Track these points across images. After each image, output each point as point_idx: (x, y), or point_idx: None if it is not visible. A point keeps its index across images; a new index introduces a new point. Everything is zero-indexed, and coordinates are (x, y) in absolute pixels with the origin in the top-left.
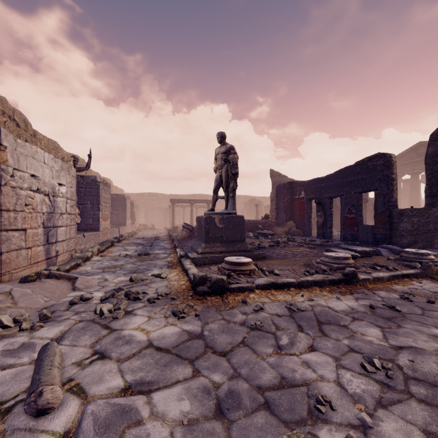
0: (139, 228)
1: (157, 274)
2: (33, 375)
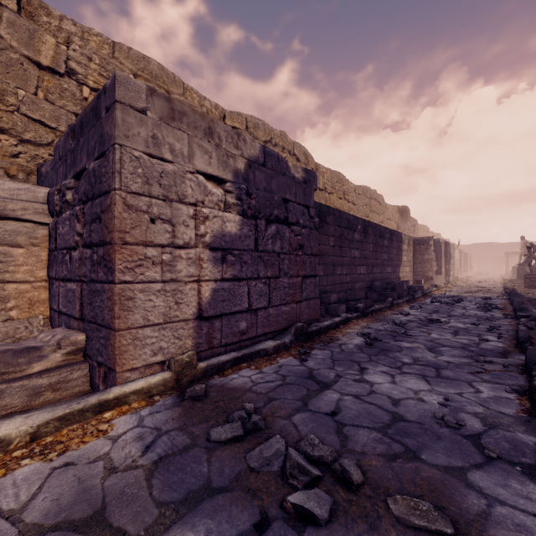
0: (475, 274)
1: (493, 281)
2: (479, 281)
